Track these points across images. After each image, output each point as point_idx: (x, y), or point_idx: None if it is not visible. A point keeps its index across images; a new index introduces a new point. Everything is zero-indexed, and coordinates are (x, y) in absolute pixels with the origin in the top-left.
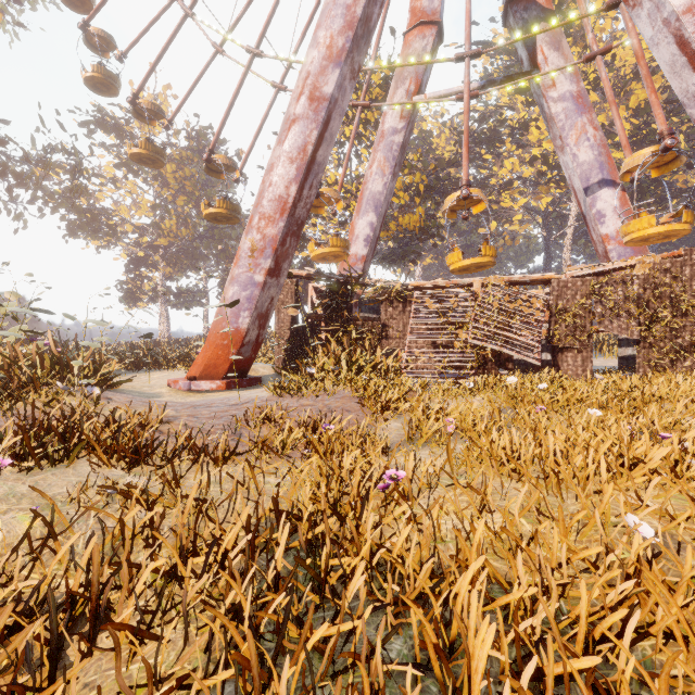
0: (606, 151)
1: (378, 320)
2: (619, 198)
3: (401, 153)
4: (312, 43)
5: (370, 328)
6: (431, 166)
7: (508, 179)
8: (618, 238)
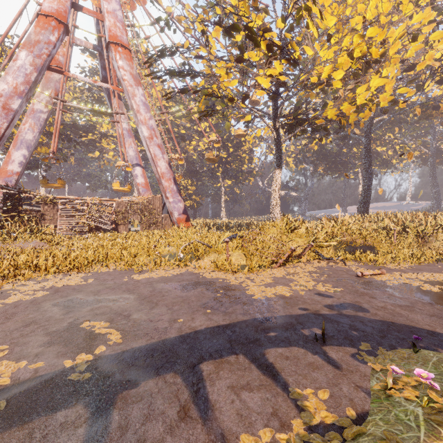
0: (138, 153)
1: (37, 211)
2: (142, 171)
3: (45, 123)
4: (3, 80)
5: (35, 215)
6: (61, 126)
7: (106, 133)
8: (142, 185)
